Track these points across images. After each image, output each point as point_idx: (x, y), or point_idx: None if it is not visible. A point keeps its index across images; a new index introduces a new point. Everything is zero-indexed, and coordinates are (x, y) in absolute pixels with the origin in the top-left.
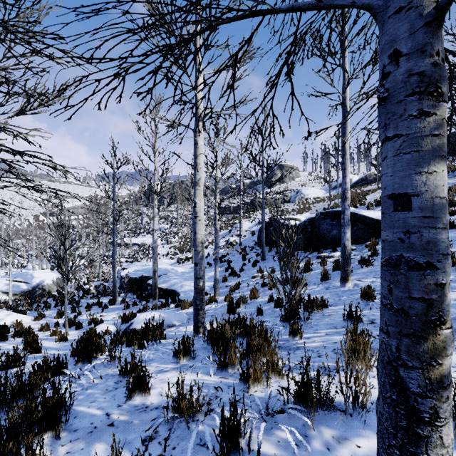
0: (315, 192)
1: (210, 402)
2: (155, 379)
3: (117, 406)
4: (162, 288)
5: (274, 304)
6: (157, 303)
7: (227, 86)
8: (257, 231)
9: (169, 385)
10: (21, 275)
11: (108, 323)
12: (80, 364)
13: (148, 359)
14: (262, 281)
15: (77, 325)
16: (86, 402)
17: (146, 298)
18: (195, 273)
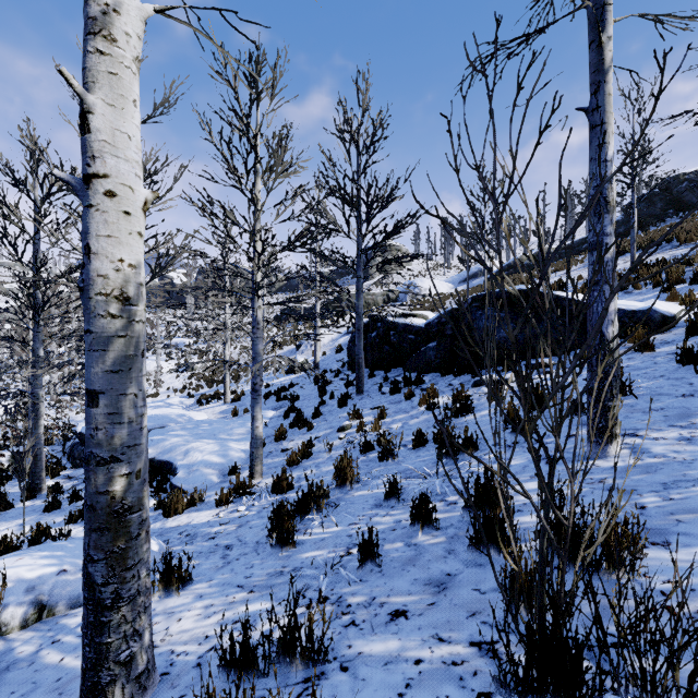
0: (438, 286)
1: None
2: None
3: None
4: None
5: (411, 519)
6: None
7: None
8: (346, 345)
9: None
10: None
11: None
12: None
13: None
14: (361, 438)
15: None
16: None
17: None
18: (89, 436)
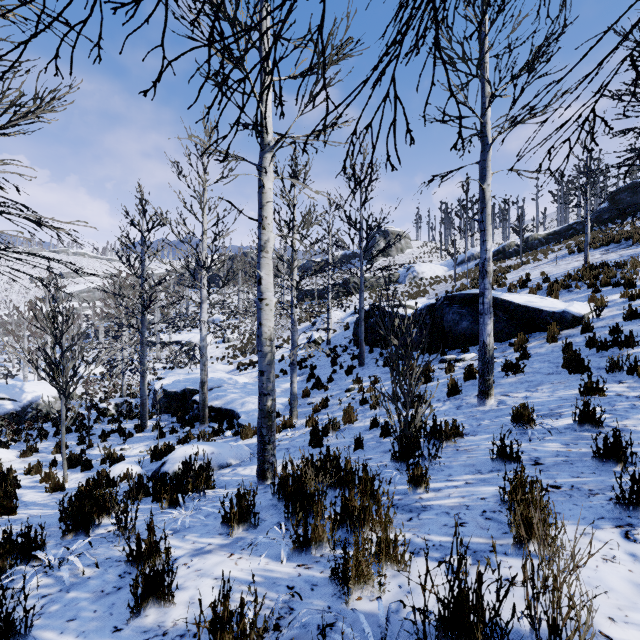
0: (434, 270)
1: (279, 624)
2: (188, 569)
3: (113, 630)
4: (213, 408)
5: (380, 432)
6: (207, 430)
7: (310, 96)
8: (352, 323)
9: (200, 605)
10: (4, 389)
11: (129, 462)
12: (70, 536)
13: (182, 526)
14: (361, 397)
15: (83, 464)
16: (60, 621)
17: (190, 422)
18: (260, 386)
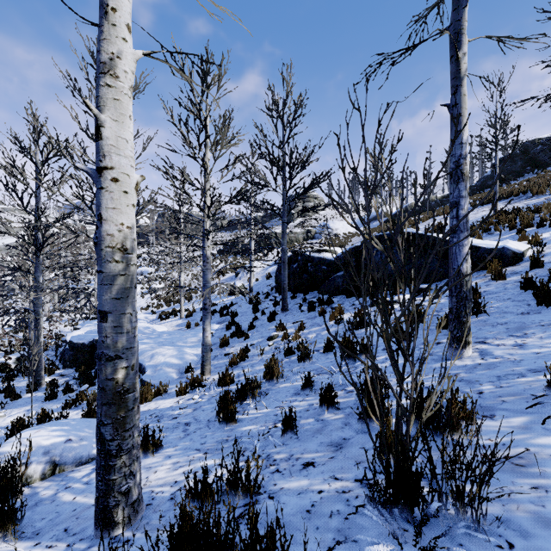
0: (346, 227)
1: None
2: None
3: None
4: None
5: (320, 402)
6: None
7: None
8: (274, 273)
9: None
10: None
11: None
12: None
13: None
14: (285, 345)
15: None
16: None
17: (89, 379)
18: (100, 341)
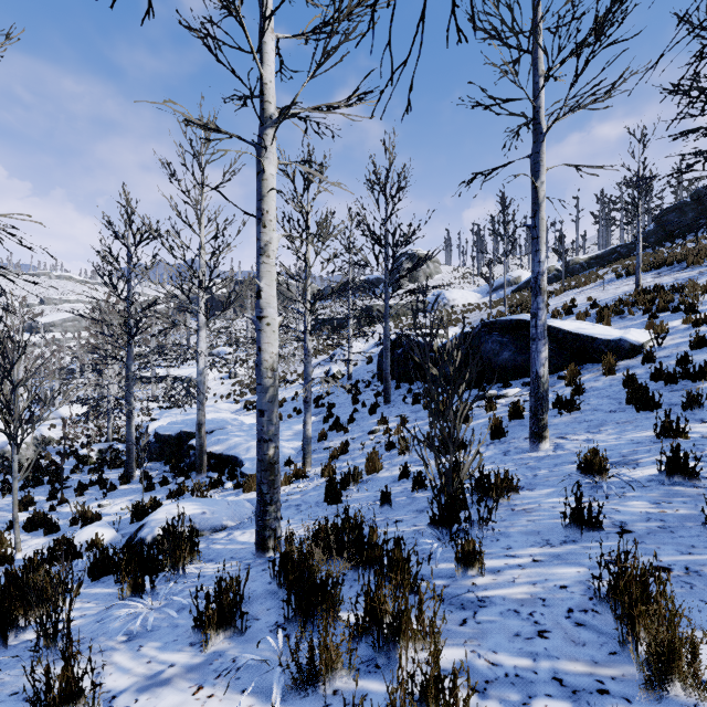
0: (466, 296)
1: None
2: None
3: None
4: (213, 454)
5: (412, 485)
6: (204, 481)
7: (323, 52)
8: (376, 356)
9: None
10: None
11: (101, 525)
12: None
13: (143, 628)
14: (387, 440)
15: (47, 526)
16: None
17: (185, 472)
18: (259, 430)
